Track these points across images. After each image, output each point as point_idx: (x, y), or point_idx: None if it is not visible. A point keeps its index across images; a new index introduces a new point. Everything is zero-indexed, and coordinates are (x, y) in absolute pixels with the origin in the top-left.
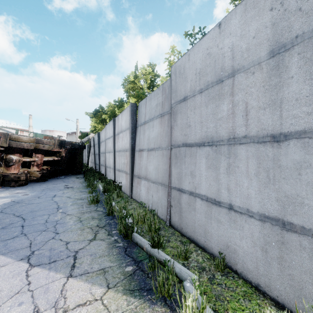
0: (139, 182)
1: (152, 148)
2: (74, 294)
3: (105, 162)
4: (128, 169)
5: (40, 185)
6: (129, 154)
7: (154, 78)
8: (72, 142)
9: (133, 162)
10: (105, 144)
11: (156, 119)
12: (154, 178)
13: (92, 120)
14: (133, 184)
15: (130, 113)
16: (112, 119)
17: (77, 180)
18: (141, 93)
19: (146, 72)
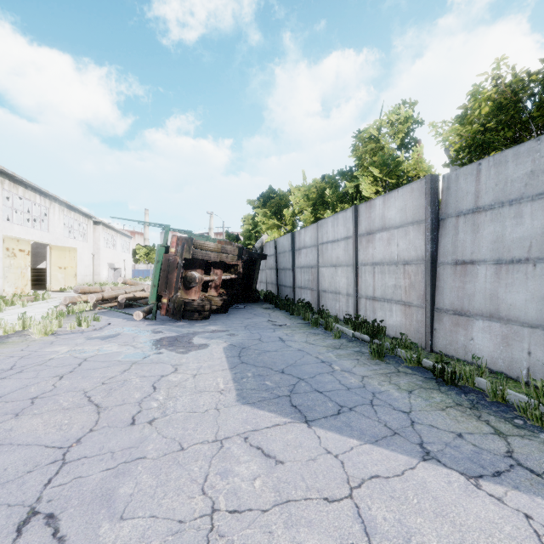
0: (461, 323)
1: (521, 259)
2: None
3: (317, 282)
4: (414, 297)
5: (229, 319)
6: (419, 270)
7: (411, 129)
8: (248, 250)
9: (434, 284)
10: (319, 251)
11: (531, 200)
12: (535, 319)
13: (260, 211)
14: (436, 325)
15: (427, 194)
16: (352, 207)
17: (270, 312)
18: (389, 158)
19: (398, 118)
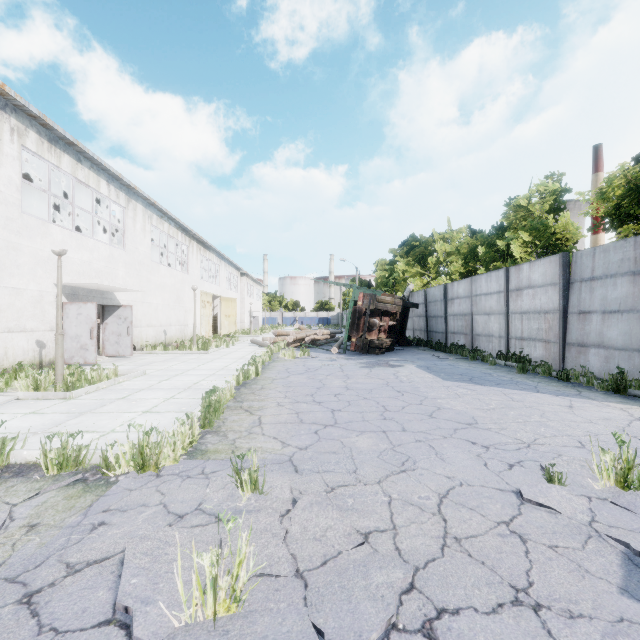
0: (582, 352)
1: (615, 311)
2: (615, 405)
3: (471, 328)
4: (552, 336)
5: (400, 355)
6: (555, 317)
7: (560, 196)
8: (403, 300)
9: (565, 327)
10: (473, 302)
11: (621, 276)
12: (621, 345)
13: (403, 260)
14: (567, 354)
15: (560, 266)
16: (503, 268)
17: (429, 352)
18: (537, 223)
19: (546, 188)
